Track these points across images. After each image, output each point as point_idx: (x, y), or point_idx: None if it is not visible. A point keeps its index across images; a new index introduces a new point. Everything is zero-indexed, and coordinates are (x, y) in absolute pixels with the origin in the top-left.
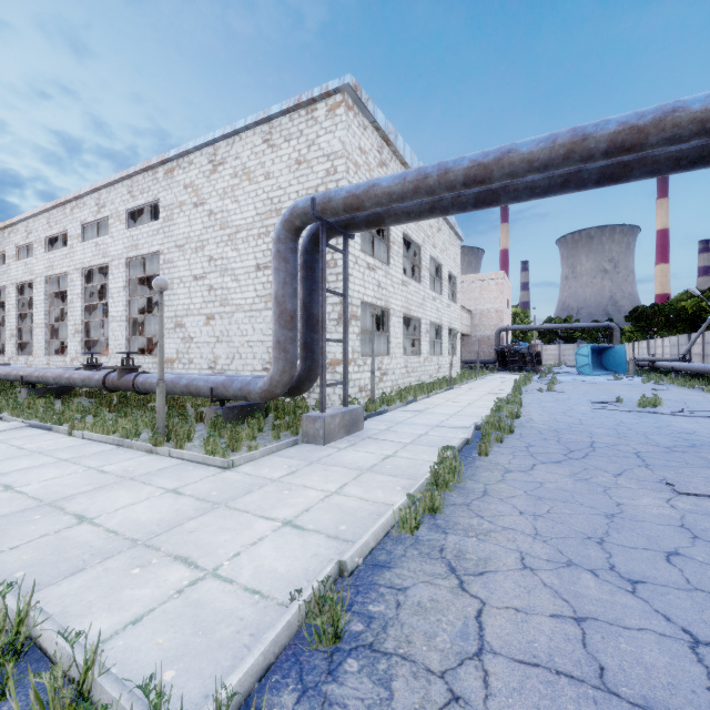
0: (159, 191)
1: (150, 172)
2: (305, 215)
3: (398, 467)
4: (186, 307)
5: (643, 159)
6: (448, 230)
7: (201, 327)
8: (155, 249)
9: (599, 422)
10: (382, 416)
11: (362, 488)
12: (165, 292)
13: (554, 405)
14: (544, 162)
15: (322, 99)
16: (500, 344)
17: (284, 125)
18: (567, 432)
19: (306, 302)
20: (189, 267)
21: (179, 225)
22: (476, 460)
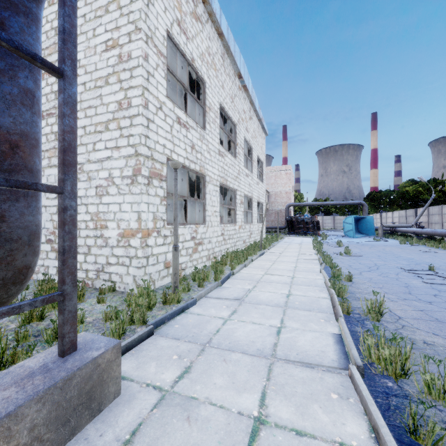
0: None
1: None
2: None
3: None
4: None
5: None
6: (257, 122)
7: None
8: None
9: None
10: (183, 317)
11: None
12: None
13: (379, 277)
14: None
15: None
16: (289, 215)
17: None
18: None
19: None
20: None
21: None
22: None
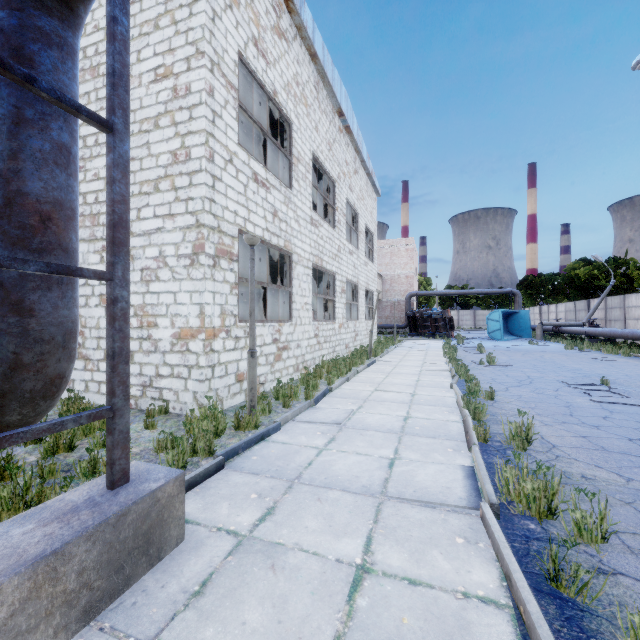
0: None
1: None
2: None
3: None
4: None
5: None
6: (365, 177)
7: None
8: None
9: None
10: (263, 447)
11: None
12: None
13: (532, 394)
14: None
15: None
16: (410, 309)
17: None
18: None
19: (0, 155)
20: None
21: None
22: None
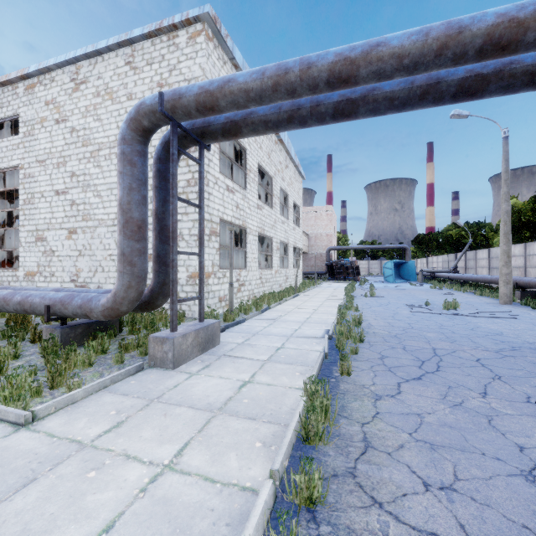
0: (19, 106)
1: (9, 87)
2: (153, 114)
3: (257, 401)
4: (48, 221)
5: (501, 72)
6: (293, 168)
7: (63, 241)
8: (15, 163)
9: (425, 325)
10: (239, 326)
11: (209, 451)
12: (26, 206)
13: (381, 309)
14: (414, 58)
15: (183, 26)
16: (330, 260)
17: (146, 49)
18: (406, 337)
19: (159, 213)
20: (50, 182)
21: (40, 141)
22: (340, 382)
